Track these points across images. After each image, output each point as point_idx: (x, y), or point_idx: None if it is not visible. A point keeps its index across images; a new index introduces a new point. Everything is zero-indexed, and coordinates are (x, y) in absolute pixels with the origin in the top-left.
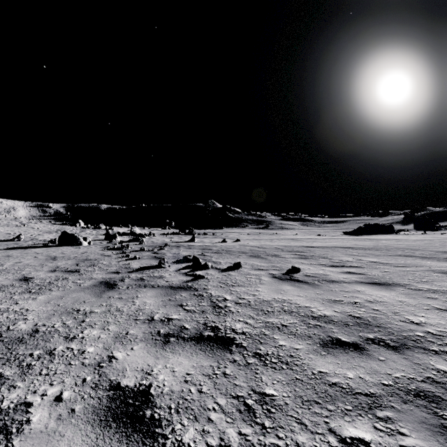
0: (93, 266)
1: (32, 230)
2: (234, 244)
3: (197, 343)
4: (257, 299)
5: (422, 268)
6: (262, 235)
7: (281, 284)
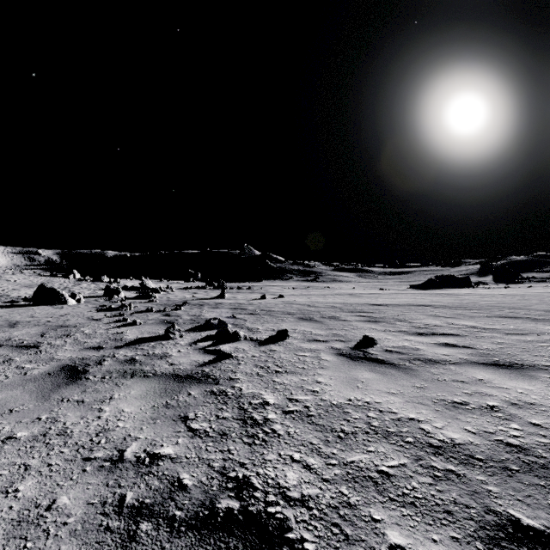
0: (65, 337)
1: (6, 283)
2: (276, 301)
3: (199, 541)
4: (320, 401)
5: (547, 337)
6: (311, 289)
7: (354, 368)
